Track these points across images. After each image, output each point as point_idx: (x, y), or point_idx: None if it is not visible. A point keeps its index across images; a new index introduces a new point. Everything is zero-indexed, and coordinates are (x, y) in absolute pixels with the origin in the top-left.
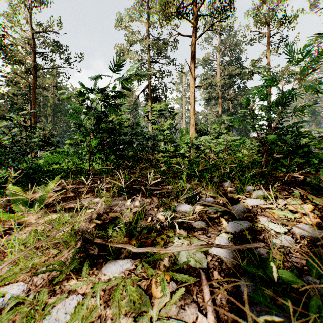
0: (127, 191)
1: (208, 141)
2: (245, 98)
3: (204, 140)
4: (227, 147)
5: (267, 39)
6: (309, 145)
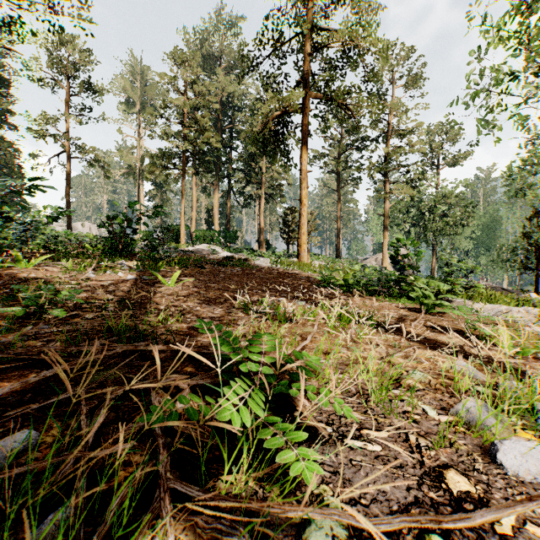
0: (52, 262)
1: (65, 234)
2: (108, 216)
3: (57, 232)
4: (83, 241)
5: (67, 96)
6: (131, 245)
